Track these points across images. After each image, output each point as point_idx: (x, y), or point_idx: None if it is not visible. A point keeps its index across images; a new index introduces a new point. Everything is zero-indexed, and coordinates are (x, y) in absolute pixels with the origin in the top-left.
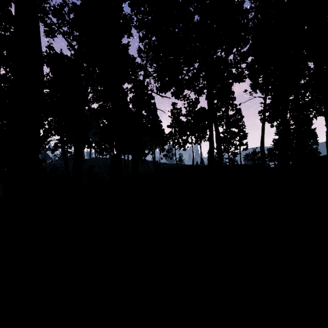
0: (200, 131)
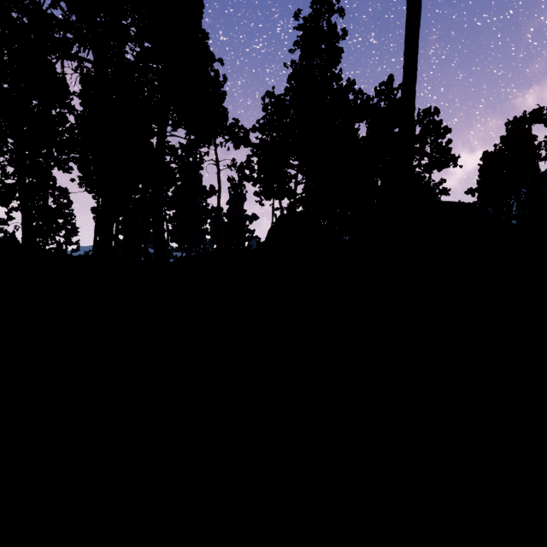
0: None
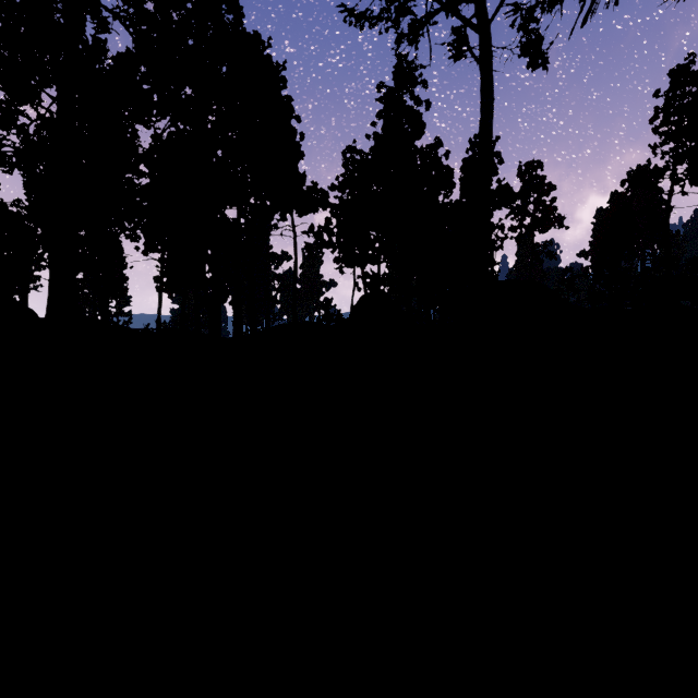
0: None
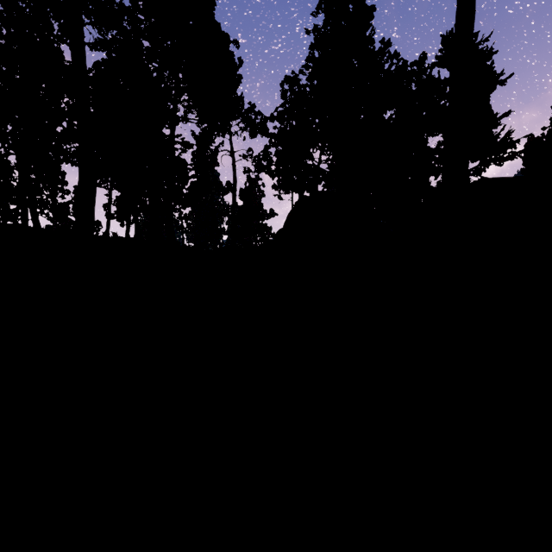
0: (4, 217)
